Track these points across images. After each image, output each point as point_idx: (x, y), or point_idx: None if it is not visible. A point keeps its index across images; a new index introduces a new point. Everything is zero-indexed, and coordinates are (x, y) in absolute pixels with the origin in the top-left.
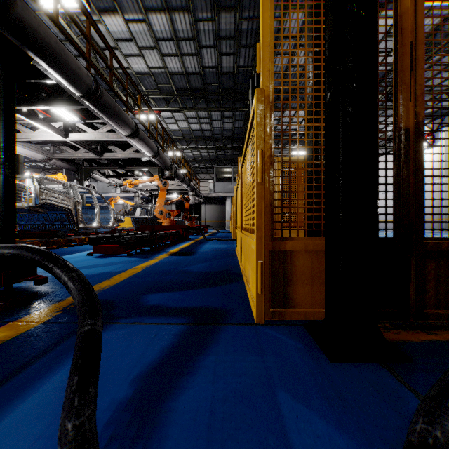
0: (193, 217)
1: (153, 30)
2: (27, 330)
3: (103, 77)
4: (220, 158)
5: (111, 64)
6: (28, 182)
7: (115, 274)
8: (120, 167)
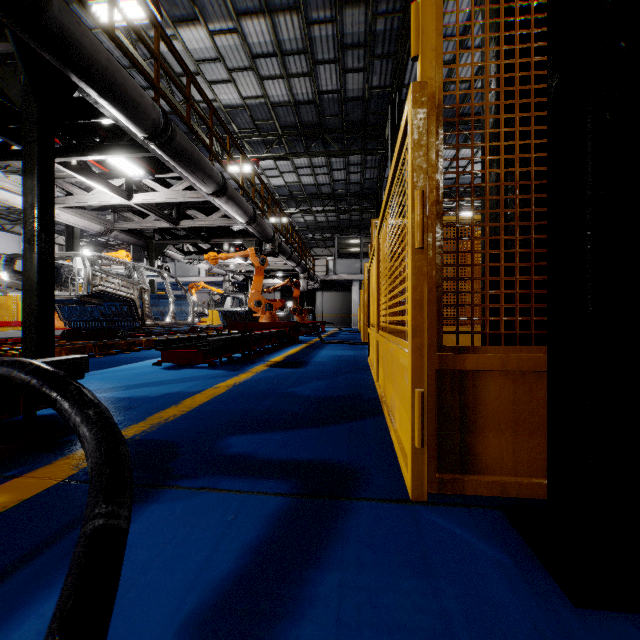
0: (305, 310)
1: (249, 43)
2: (34, 494)
3: (177, 111)
4: (344, 224)
5: (188, 93)
6: (77, 262)
7: (187, 396)
8: (203, 240)
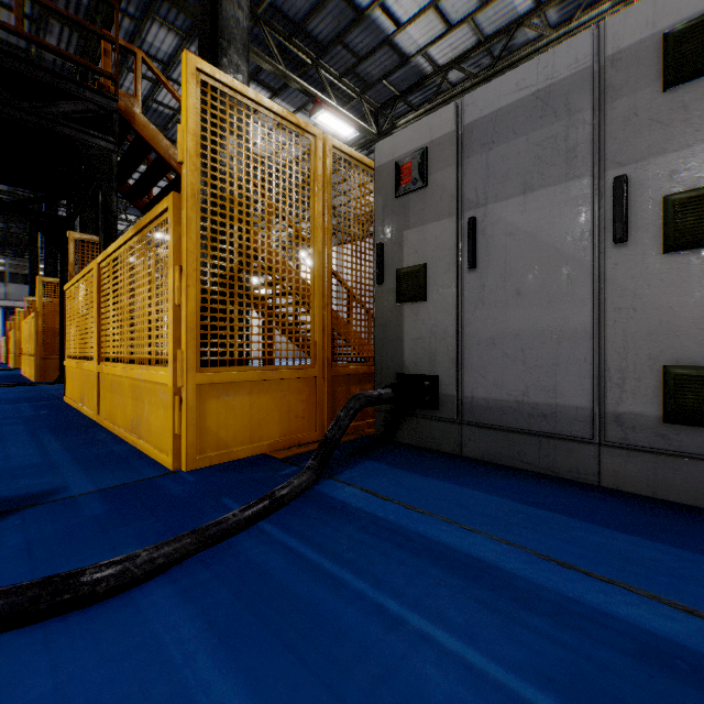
0: None
1: None
2: None
3: None
4: None
5: None
6: None
7: None
8: None
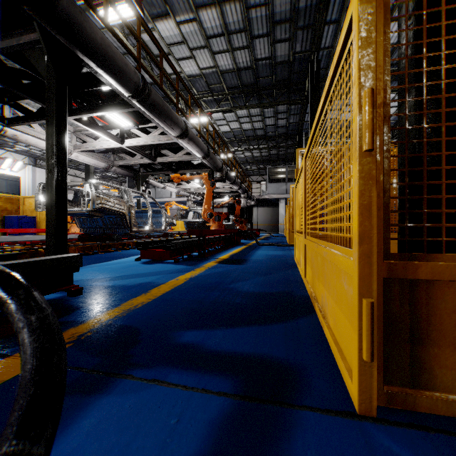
0: (245, 221)
1: (204, 28)
2: (15, 375)
3: (153, 77)
4: (273, 158)
5: (161, 64)
6: (86, 187)
7: (154, 286)
8: (172, 171)
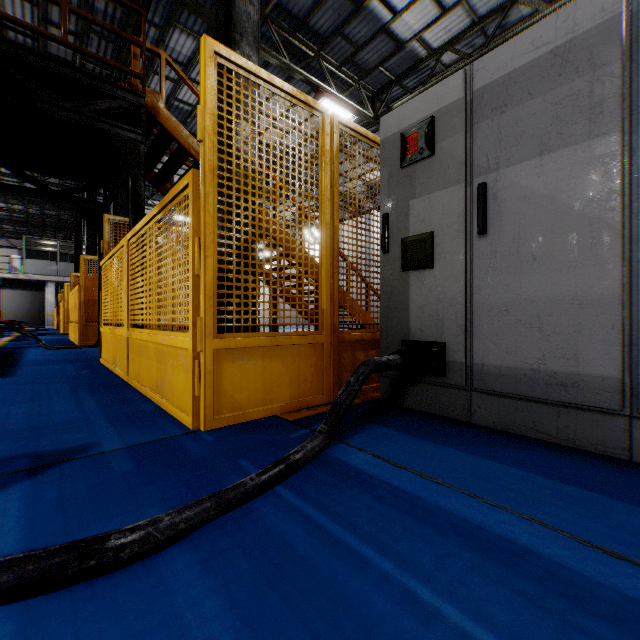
0: None
1: None
2: None
3: None
4: (35, 221)
5: None
6: None
7: None
8: None
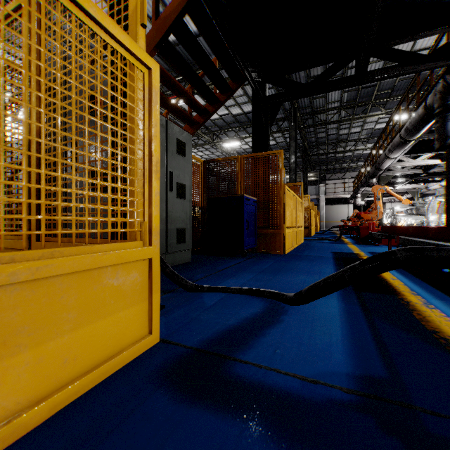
0: None
1: None
2: None
3: None
4: None
5: None
6: None
7: None
8: None
